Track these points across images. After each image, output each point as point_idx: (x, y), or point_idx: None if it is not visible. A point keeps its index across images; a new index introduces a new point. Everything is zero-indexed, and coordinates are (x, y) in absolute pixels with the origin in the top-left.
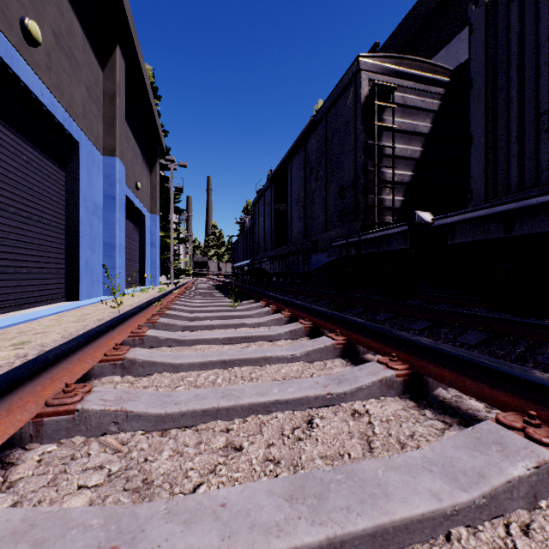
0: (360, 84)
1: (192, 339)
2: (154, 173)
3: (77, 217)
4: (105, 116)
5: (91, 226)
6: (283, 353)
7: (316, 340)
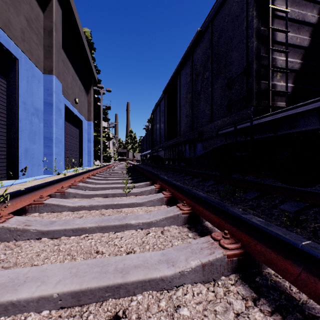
0: None
1: None
2: (90, 95)
3: (16, 115)
4: (45, 45)
5: (31, 123)
6: None
7: None
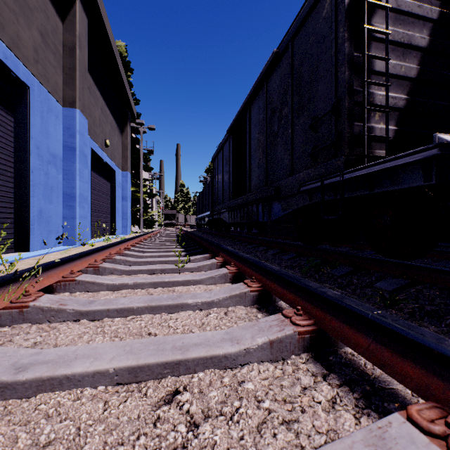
0: None
1: (35, 378)
2: (125, 134)
3: (27, 164)
4: (66, 68)
5: (46, 175)
6: None
7: None
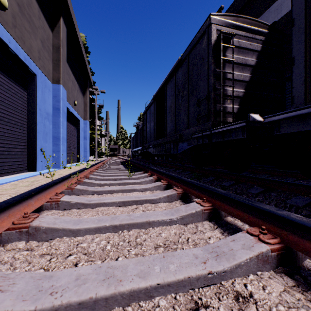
0: (211, 32)
1: (95, 203)
2: (86, 96)
3: (35, 120)
4: (54, 59)
5: (44, 125)
6: (163, 218)
7: (188, 206)
